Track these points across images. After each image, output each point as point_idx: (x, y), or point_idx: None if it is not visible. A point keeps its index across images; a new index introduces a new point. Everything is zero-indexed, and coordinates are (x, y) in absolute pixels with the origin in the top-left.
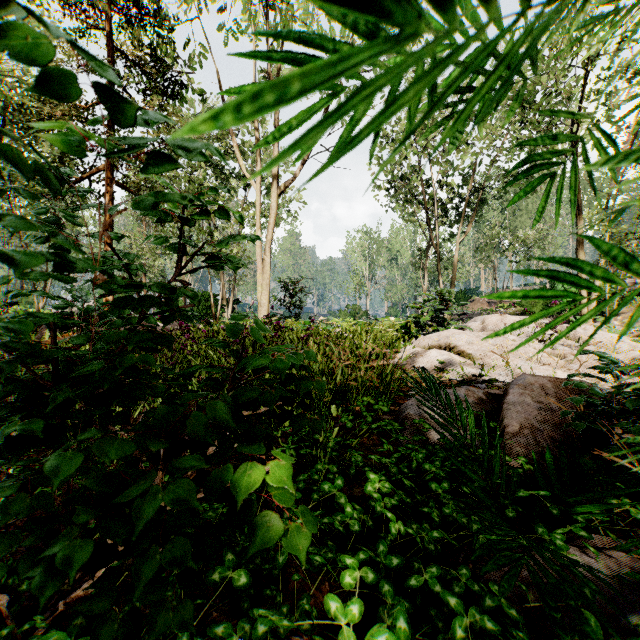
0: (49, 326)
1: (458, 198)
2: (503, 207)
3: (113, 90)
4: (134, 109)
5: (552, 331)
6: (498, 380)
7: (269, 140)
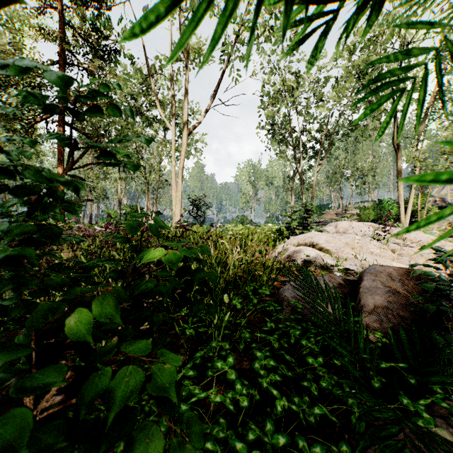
0: None
1: (315, 140)
2: (346, 147)
3: None
4: None
5: (385, 233)
6: (350, 269)
7: None
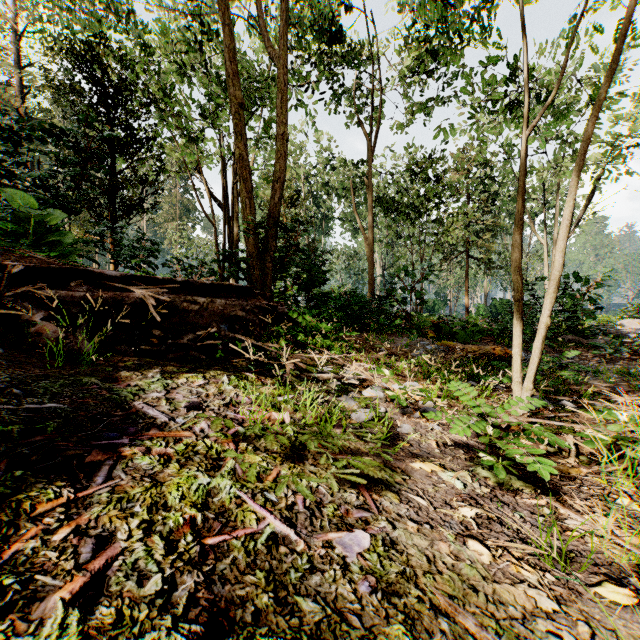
0: None
1: None
2: None
3: None
4: None
5: None
6: None
7: None
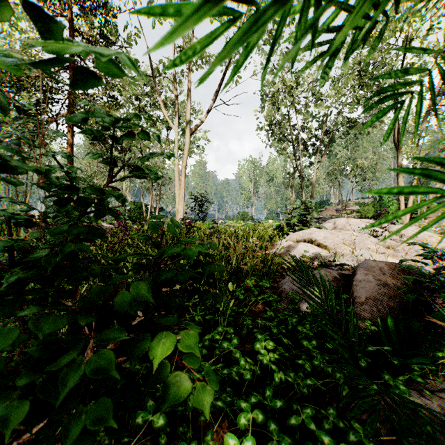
0: (15, 224)
1: (315, 138)
2: (346, 144)
3: (38, 7)
4: (59, 27)
5: (383, 229)
6: (346, 264)
7: (179, 64)
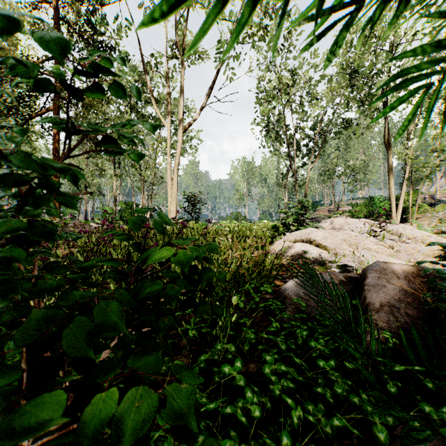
0: None
1: (308, 138)
2: (338, 145)
3: None
4: None
5: (381, 229)
6: (348, 265)
7: None
